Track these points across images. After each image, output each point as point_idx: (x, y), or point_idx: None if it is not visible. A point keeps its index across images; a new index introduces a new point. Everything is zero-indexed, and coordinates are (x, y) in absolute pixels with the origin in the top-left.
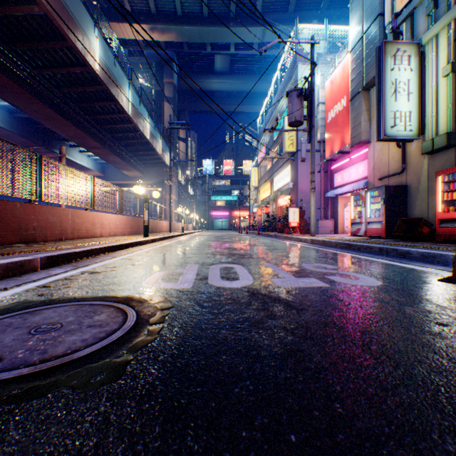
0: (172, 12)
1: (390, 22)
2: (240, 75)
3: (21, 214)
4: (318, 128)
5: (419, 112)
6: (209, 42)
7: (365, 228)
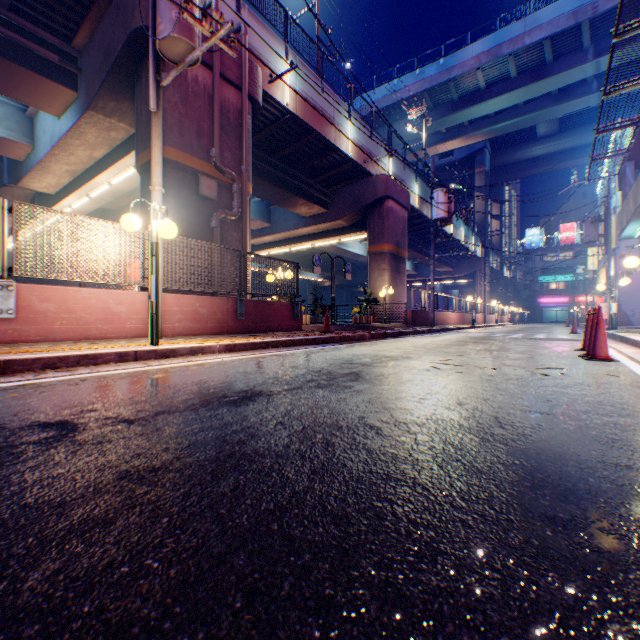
0: (484, 118)
1: None
2: (574, 130)
3: (434, 315)
4: None
5: None
6: (525, 127)
7: None
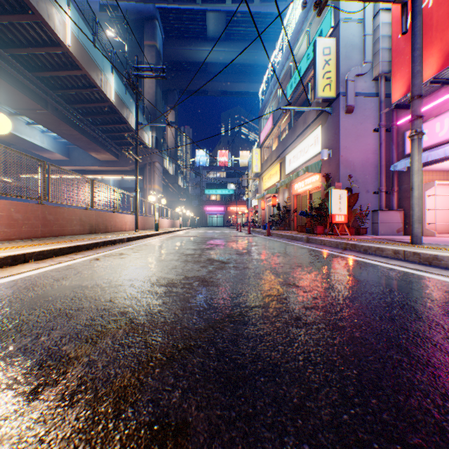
0: None
1: None
2: (237, 42)
3: None
4: (377, 54)
5: None
6: None
7: None
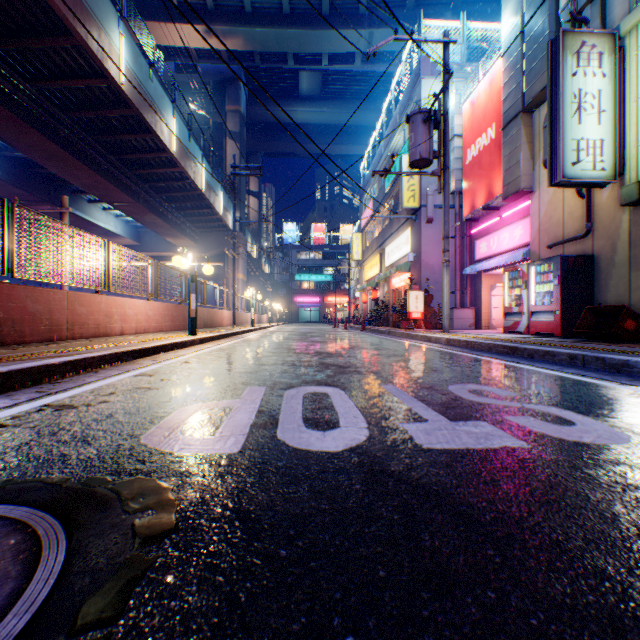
0: (238, 7)
1: (569, 4)
2: (336, 102)
3: None
4: (452, 173)
5: (616, 141)
6: (291, 51)
7: (527, 321)
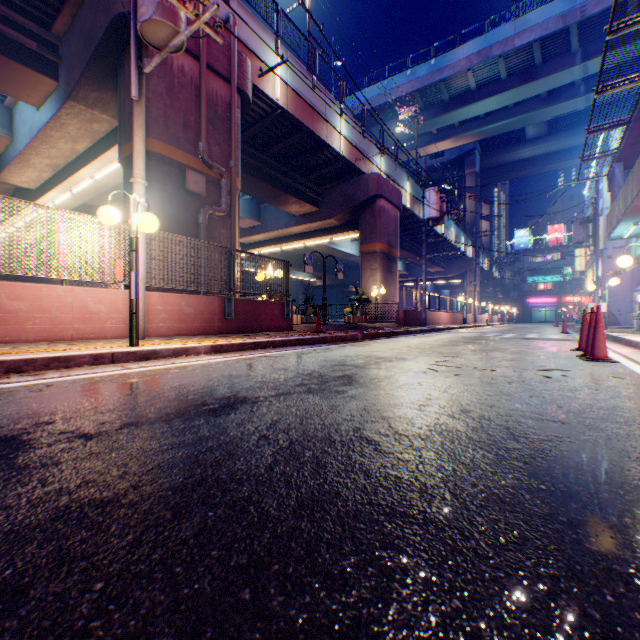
0: (474, 119)
1: None
2: (562, 133)
3: (426, 315)
4: None
5: None
6: (514, 129)
7: None
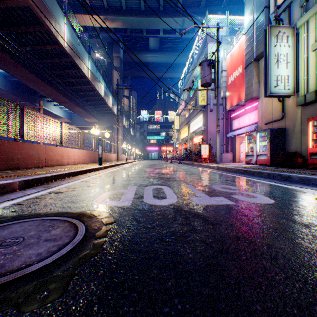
0: (119, 7)
1: (274, 12)
2: (167, 52)
3: (8, 148)
4: (222, 88)
5: (294, 76)
6: (145, 28)
7: (255, 159)
